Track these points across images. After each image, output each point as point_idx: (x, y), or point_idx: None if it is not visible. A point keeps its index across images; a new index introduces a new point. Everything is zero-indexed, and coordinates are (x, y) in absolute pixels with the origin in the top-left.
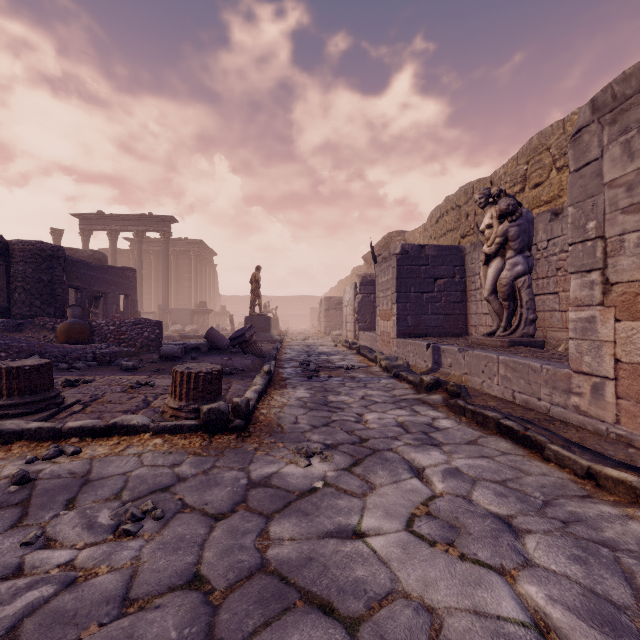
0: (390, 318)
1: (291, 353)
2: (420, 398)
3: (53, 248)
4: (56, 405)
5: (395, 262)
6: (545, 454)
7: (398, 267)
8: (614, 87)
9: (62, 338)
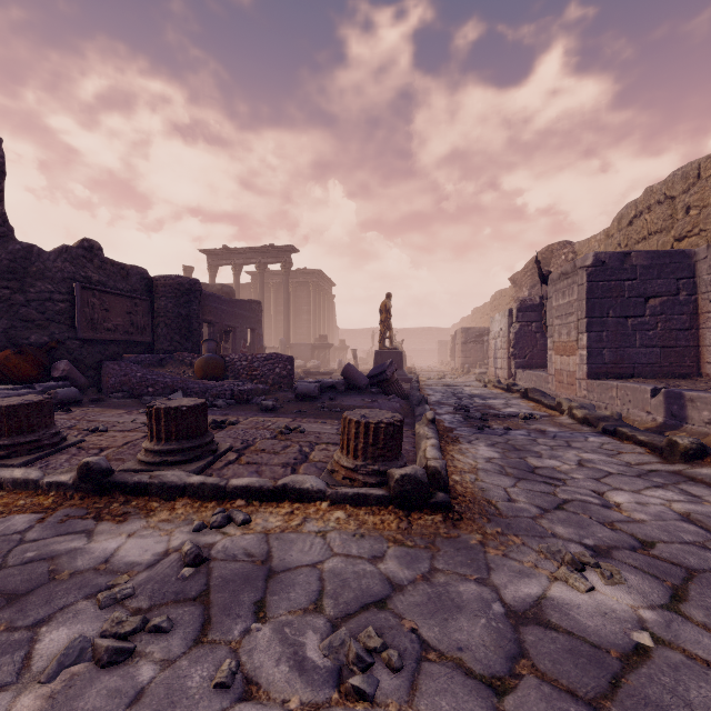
0: (574, 352)
1: (435, 395)
2: (679, 471)
3: (190, 282)
4: (211, 452)
5: (584, 277)
6: None
7: (589, 284)
8: None
9: (199, 374)
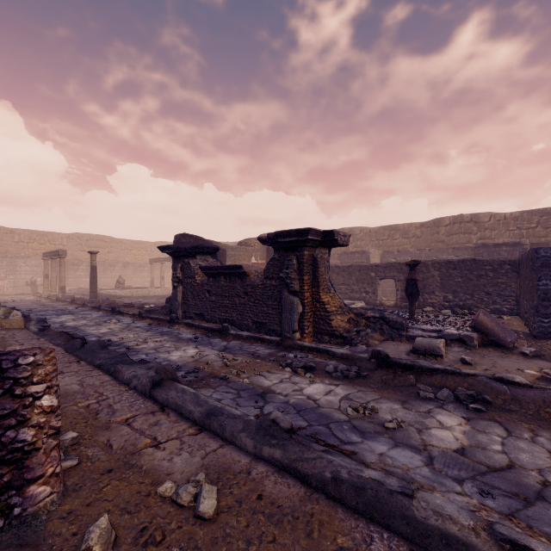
0: None
1: None
2: None
3: None
4: None
5: None
6: None
7: None
8: None
9: None
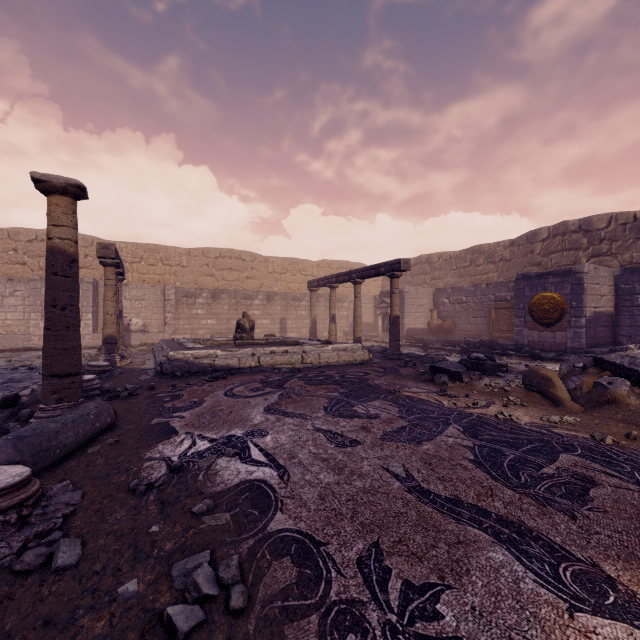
0: None
1: None
2: None
3: None
4: None
5: None
6: None
7: None
8: None
9: None
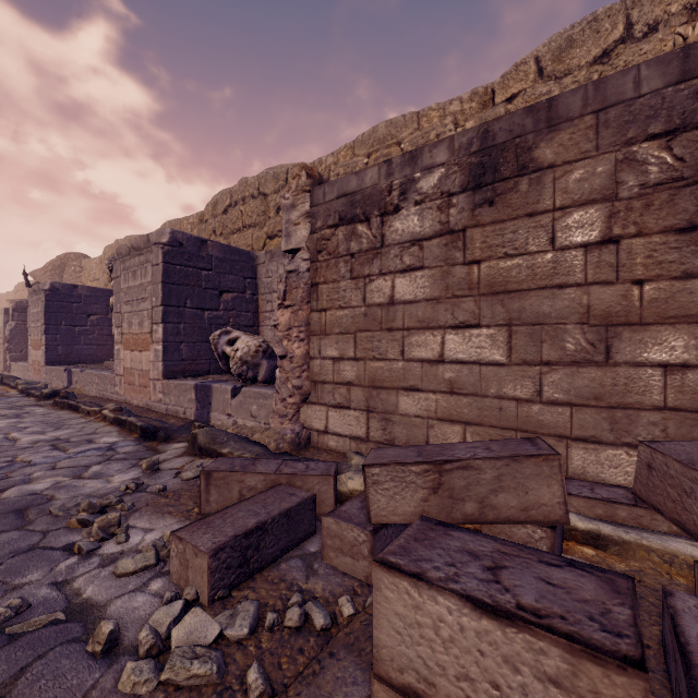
0: (40, 348)
1: None
2: (36, 404)
3: None
4: None
5: (44, 297)
6: (79, 410)
7: (47, 302)
8: (120, 249)
9: None
